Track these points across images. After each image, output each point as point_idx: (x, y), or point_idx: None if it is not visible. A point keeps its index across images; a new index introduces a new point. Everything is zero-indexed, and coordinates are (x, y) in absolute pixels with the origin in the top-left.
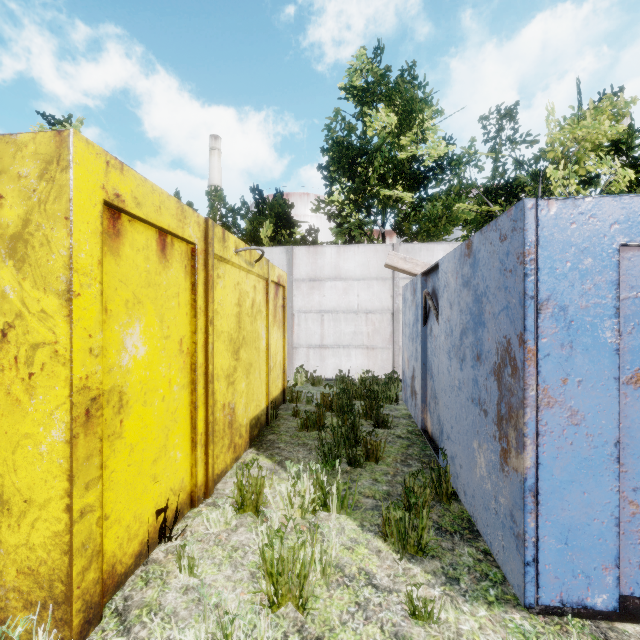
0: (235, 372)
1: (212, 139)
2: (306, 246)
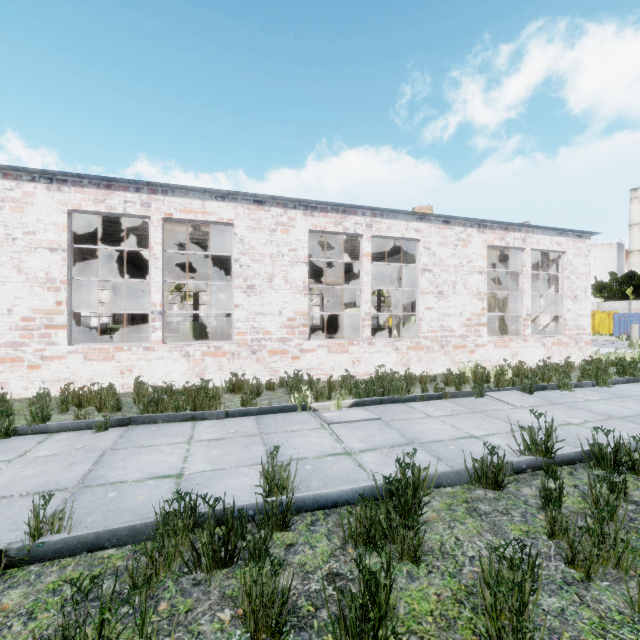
0: (599, 327)
1: (631, 192)
2: (635, 300)
